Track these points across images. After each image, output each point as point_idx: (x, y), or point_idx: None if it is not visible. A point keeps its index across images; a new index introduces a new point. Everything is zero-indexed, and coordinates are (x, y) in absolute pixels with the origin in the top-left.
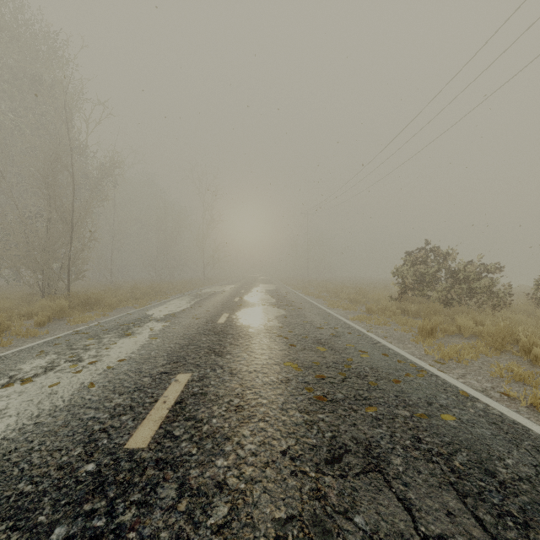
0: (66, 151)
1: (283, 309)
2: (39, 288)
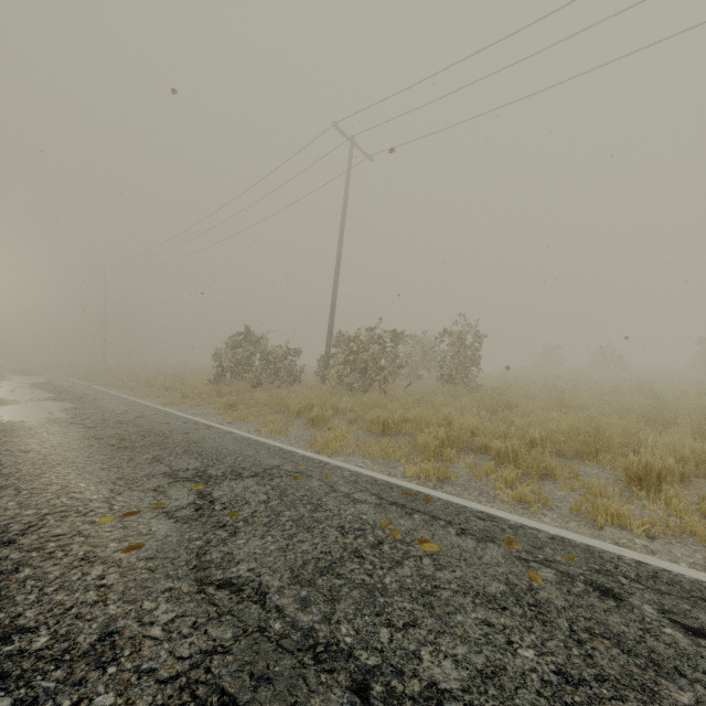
0: None
1: (71, 402)
2: None
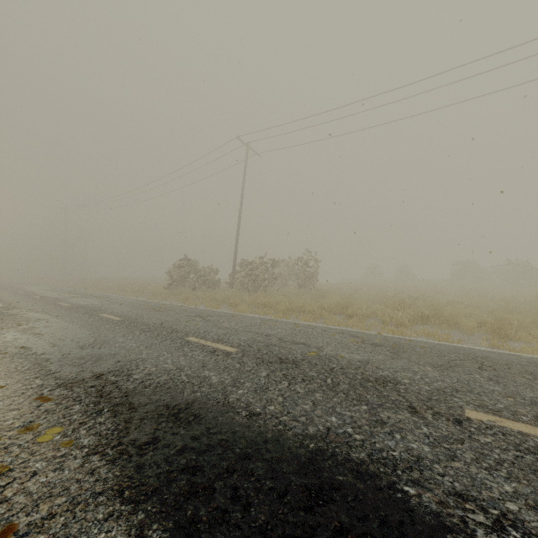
0: None
1: (98, 298)
2: None
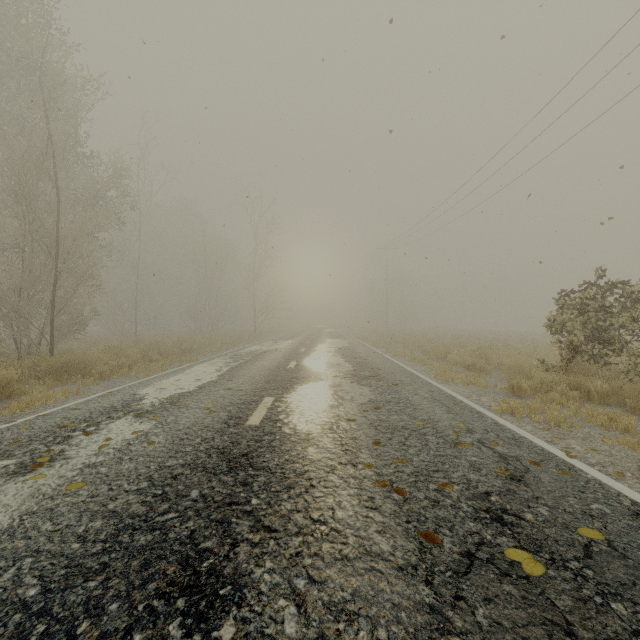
0: (46, 148)
1: (369, 386)
2: (16, 345)
